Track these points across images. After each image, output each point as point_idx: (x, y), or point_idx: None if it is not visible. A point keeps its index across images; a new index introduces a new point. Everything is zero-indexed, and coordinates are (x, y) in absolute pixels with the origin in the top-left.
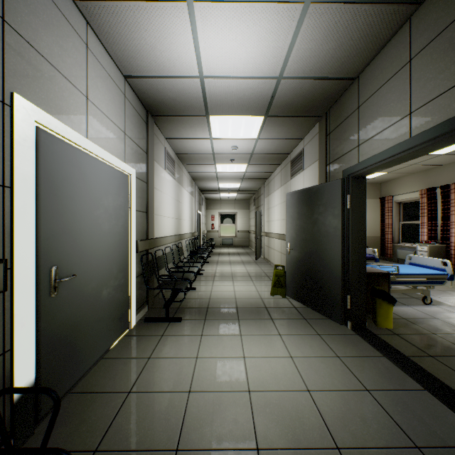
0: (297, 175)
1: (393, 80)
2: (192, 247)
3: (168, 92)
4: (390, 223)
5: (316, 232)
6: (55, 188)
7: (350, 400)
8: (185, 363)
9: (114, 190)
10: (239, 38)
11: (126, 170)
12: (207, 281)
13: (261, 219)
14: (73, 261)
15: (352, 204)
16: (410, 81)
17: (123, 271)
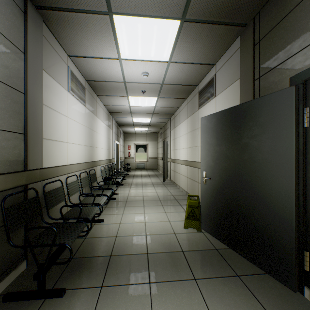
0: (207, 104)
1: None
2: (108, 172)
3: None
4: None
5: (247, 160)
6: None
7: None
8: None
9: None
10: None
11: None
12: (119, 207)
13: (168, 148)
14: None
15: None
16: None
17: None
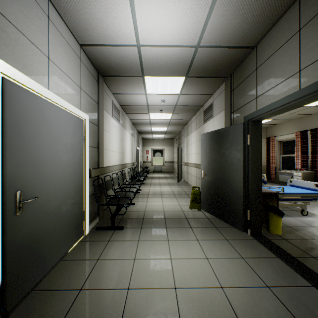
0: (208, 121)
1: (285, 46)
2: (132, 173)
3: (113, 57)
4: (274, 156)
5: (224, 162)
6: (20, 128)
7: (255, 296)
8: (126, 264)
9: (72, 130)
10: (167, 13)
11: (82, 115)
12: (143, 198)
13: (182, 153)
14: (36, 186)
15: (252, 141)
16: (299, 46)
17: (79, 192)
